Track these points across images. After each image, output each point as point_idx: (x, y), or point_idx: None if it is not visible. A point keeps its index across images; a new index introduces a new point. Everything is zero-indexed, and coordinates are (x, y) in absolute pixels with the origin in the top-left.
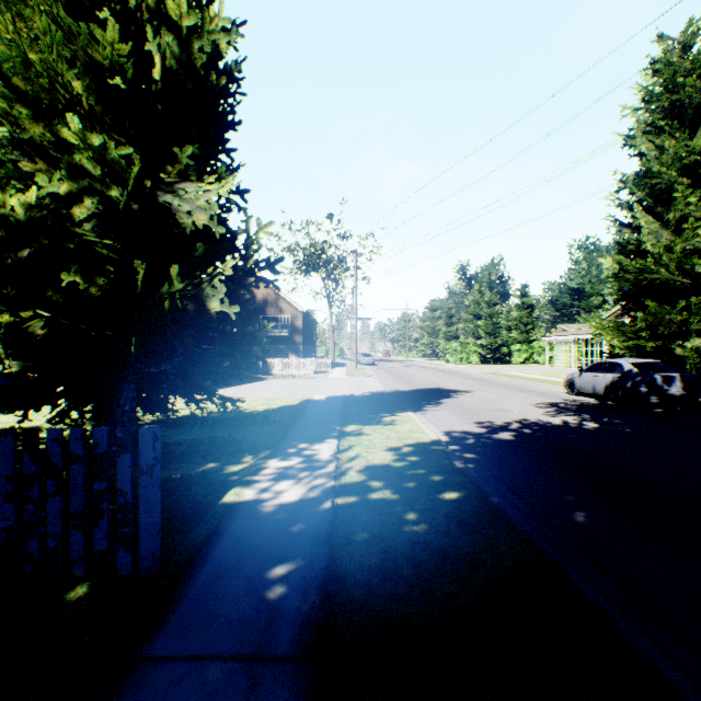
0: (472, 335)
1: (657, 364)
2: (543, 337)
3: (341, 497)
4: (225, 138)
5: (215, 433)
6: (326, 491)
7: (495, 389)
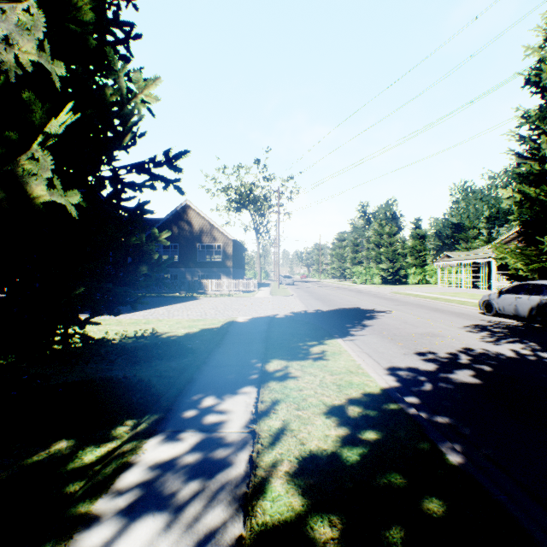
0: (374, 261)
1: None
2: (436, 262)
3: None
4: None
5: (110, 371)
6: None
7: (410, 309)
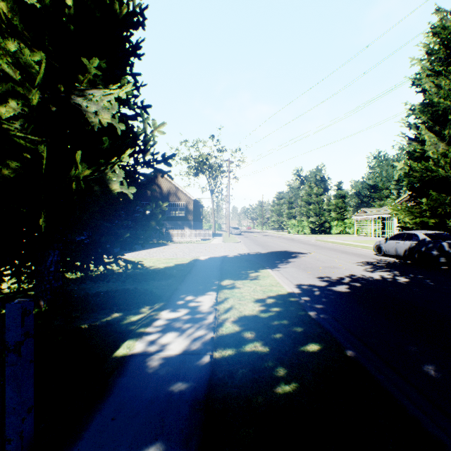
0: (305, 215)
1: (443, 234)
2: (353, 217)
3: (218, 351)
4: (129, 61)
5: (125, 286)
6: (206, 343)
7: (325, 251)
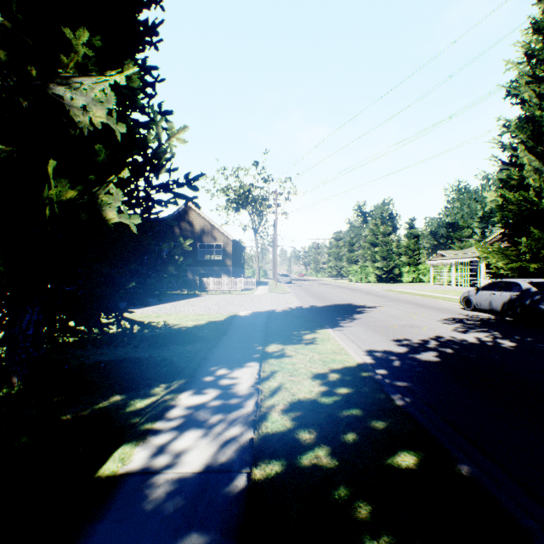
0: (370, 259)
1: None
2: (429, 261)
3: (260, 466)
4: (139, 45)
5: (137, 352)
6: (242, 451)
7: (398, 305)
